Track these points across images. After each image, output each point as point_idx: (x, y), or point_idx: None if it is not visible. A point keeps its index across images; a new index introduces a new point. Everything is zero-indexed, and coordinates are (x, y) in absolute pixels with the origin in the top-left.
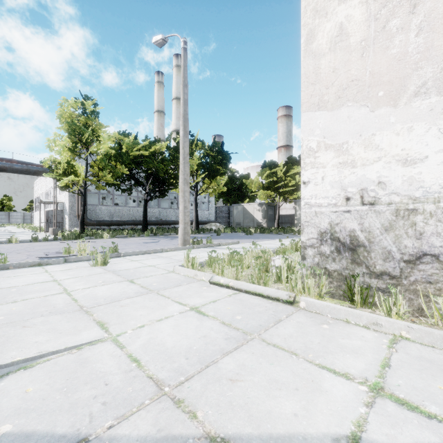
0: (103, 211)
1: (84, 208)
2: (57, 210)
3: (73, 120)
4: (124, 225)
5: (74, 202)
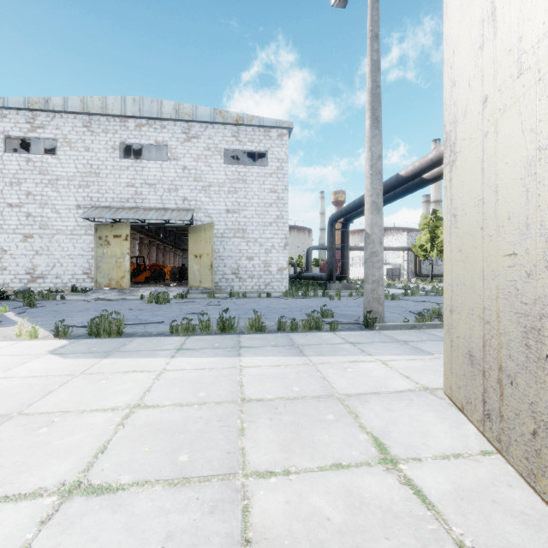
0: (423, 268)
1: (432, 267)
2: (396, 268)
3: (426, 223)
4: (440, 277)
5: (409, 263)
